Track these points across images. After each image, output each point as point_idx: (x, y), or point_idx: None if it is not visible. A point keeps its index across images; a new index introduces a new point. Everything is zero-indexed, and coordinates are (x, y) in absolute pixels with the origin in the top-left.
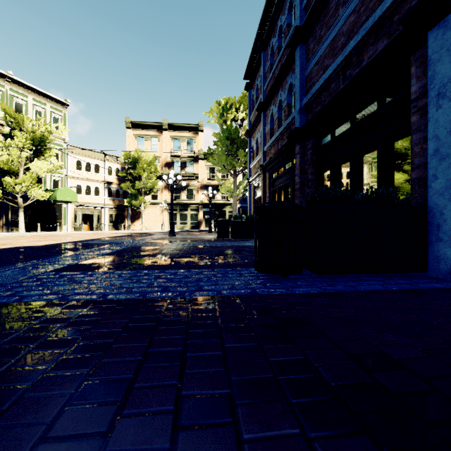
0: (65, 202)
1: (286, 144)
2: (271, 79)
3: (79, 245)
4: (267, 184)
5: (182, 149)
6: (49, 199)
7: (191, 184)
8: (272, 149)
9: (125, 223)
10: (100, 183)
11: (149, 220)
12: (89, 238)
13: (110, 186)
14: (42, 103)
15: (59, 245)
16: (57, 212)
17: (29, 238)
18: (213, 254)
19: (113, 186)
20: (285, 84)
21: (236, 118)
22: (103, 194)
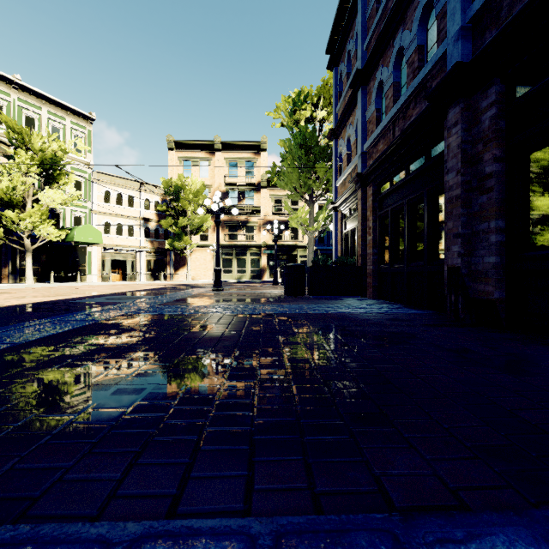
0: (88, 244)
1: (419, 118)
2: (378, 26)
3: (61, 307)
4: (369, 206)
5: (240, 174)
6: (66, 240)
7: (251, 221)
8: (380, 144)
9: (166, 272)
10: (135, 220)
11: (197, 268)
12: (102, 293)
13: (148, 224)
14: (60, 118)
15: (31, 306)
16: (79, 257)
17: (23, 292)
18: (278, 343)
19: (151, 224)
20: (413, 11)
21: (313, 119)
22: (139, 235)
